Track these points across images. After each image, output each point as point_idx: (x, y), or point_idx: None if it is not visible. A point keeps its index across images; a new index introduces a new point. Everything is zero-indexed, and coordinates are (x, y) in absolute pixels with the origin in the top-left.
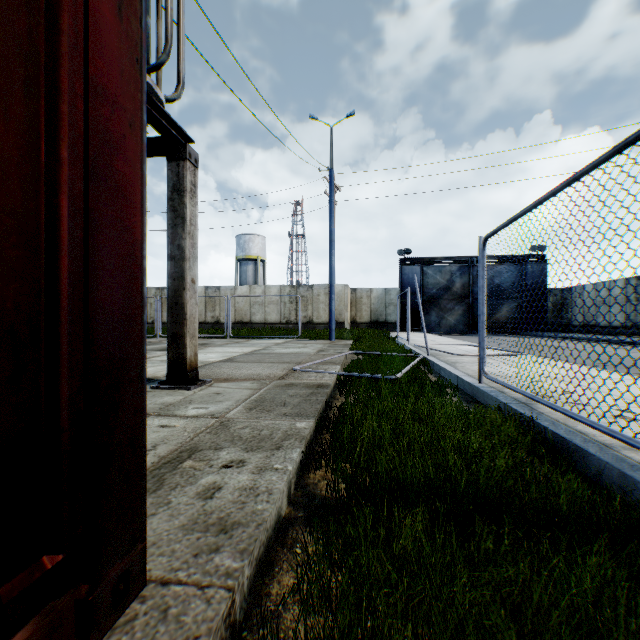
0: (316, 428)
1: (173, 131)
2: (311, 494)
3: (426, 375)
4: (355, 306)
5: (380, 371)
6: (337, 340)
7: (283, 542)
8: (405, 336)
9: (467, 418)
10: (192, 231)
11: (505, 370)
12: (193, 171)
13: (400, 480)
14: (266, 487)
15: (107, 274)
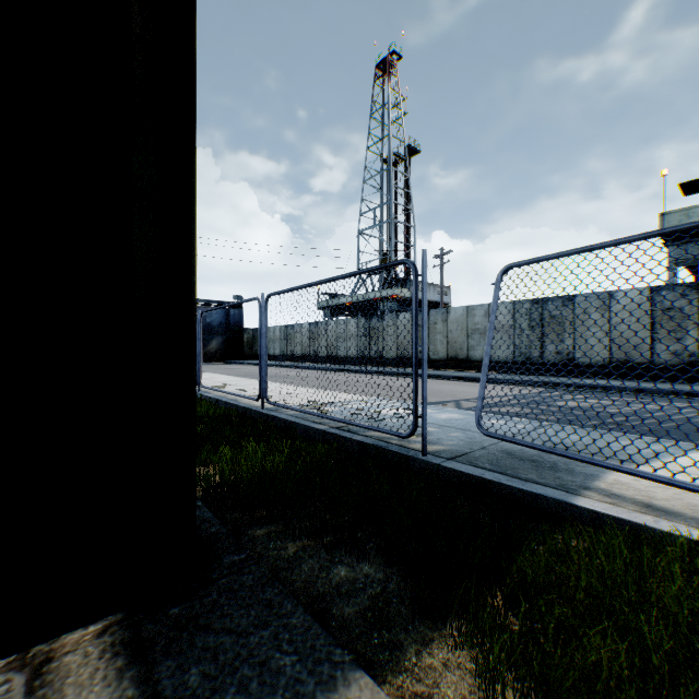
0: None
1: None
2: None
3: None
4: None
5: None
6: None
7: None
8: None
9: None
10: None
11: None
12: None
13: None
14: None
15: None
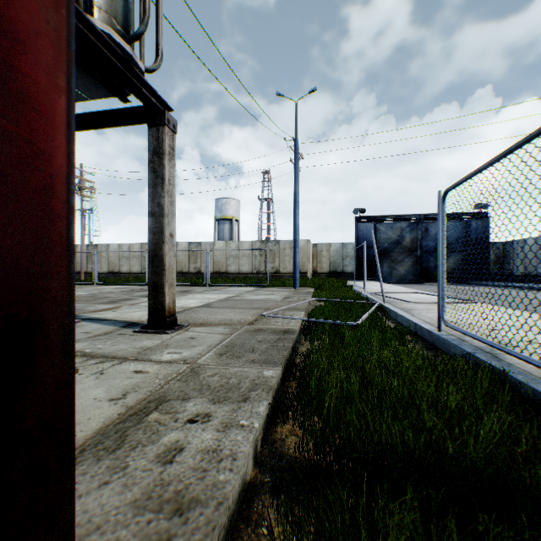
0: (283, 376)
1: (153, 99)
2: (278, 452)
3: (385, 322)
4: (316, 258)
5: (341, 317)
6: (301, 288)
7: (247, 517)
8: (360, 284)
9: (435, 369)
10: (170, 190)
11: (460, 317)
12: (171, 136)
13: (374, 443)
14: (230, 449)
15: (5, 209)
